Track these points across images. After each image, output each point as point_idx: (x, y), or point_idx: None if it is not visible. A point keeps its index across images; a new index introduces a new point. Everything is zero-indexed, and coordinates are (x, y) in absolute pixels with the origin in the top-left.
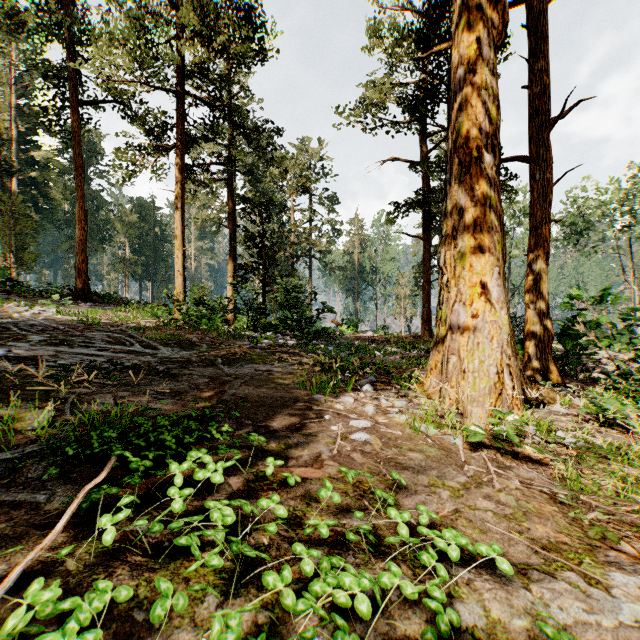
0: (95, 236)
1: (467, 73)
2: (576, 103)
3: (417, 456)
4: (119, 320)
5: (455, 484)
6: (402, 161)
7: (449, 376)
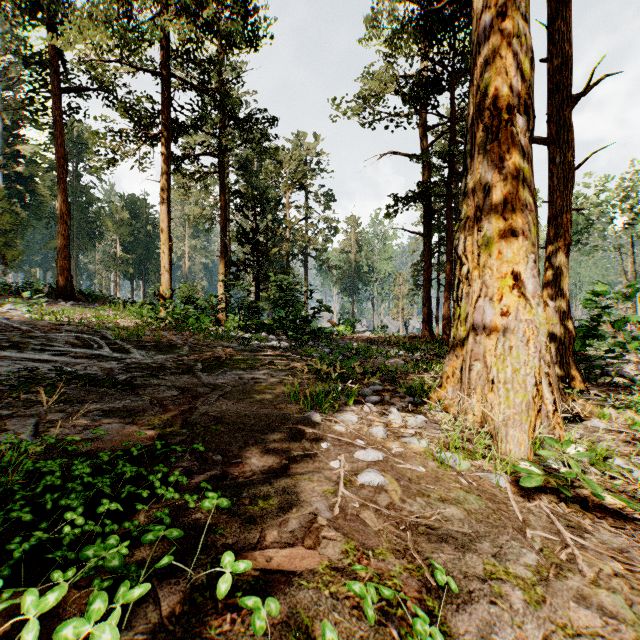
0: (85, 234)
1: (494, 18)
2: (598, 80)
3: (454, 512)
4: (96, 319)
5: (524, 571)
6: (402, 154)
7: (472, 387)
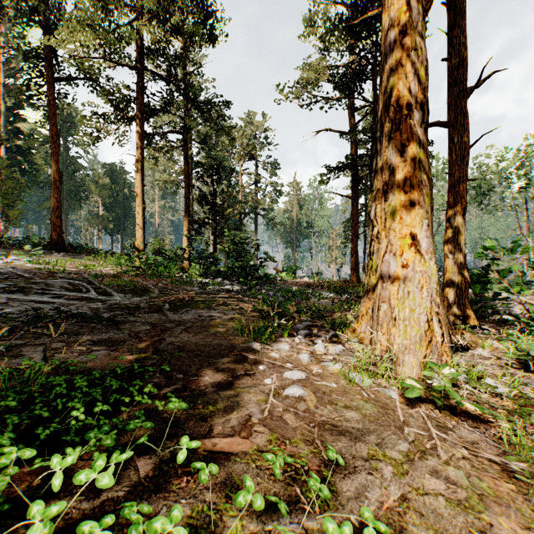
0: (73, 196)
1: (397, 35)
2: (489, 75)
3: (353, 416)
4: (83, 268)
5: (397, 455)
6: (334, 131)
7: (380, 323)
